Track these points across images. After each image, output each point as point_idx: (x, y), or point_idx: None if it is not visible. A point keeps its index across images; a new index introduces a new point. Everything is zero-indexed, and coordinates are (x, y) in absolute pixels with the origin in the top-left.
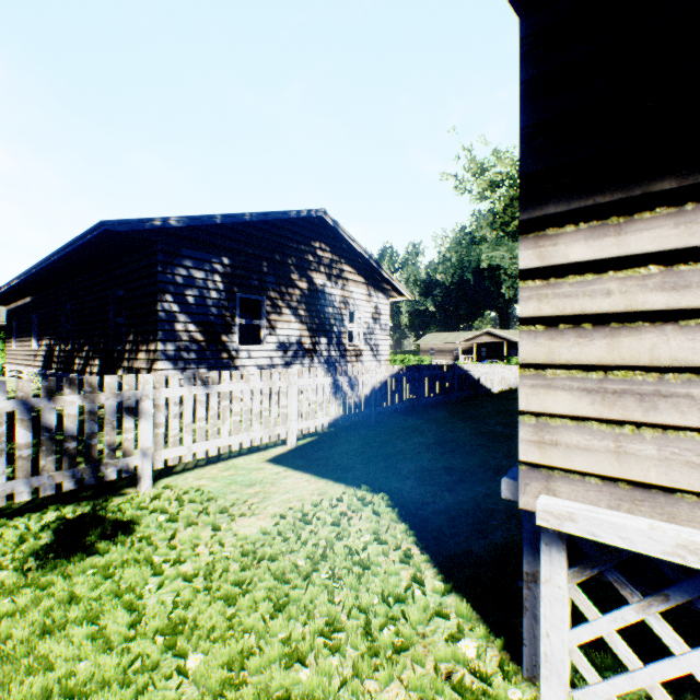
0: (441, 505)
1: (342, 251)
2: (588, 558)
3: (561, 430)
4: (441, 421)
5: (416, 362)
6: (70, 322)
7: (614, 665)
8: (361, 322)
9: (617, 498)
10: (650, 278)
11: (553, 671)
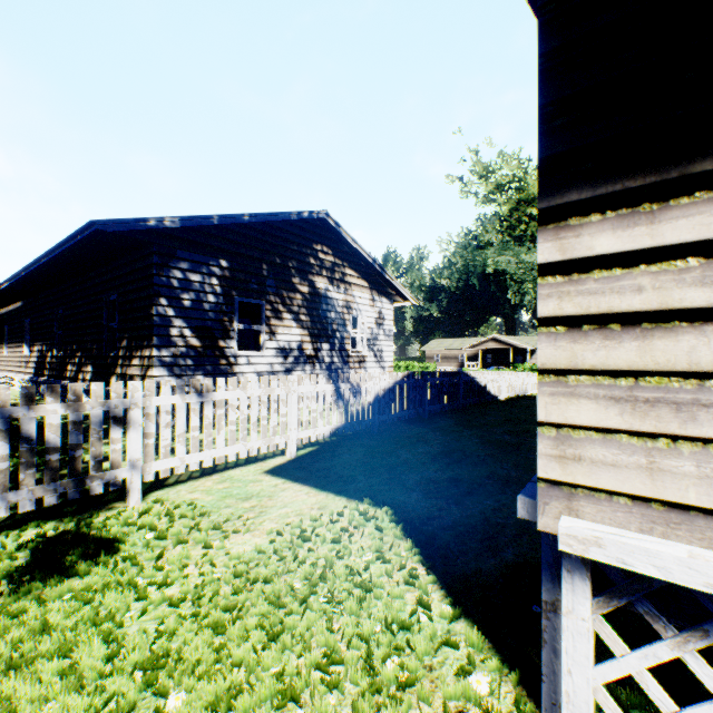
0: (448, 520)
1: (345, 254)
2: (616, 586)
3: (585, 443)
4: (447, 430)
5: (420, 369)
6: (62, 327)
7: (641, 703)
8: (364, 327)
9: (650, 520)
10: (688, 271)
11: (577, 712)
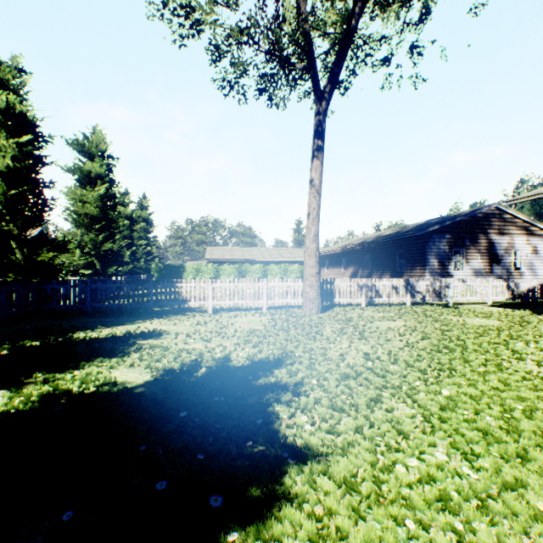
0: None
1: (508, 219)
2: None
3: None
4: None
5: None
6: (369, 261)
7: None
8: (522, 256)
9: None
10: None
11: None
